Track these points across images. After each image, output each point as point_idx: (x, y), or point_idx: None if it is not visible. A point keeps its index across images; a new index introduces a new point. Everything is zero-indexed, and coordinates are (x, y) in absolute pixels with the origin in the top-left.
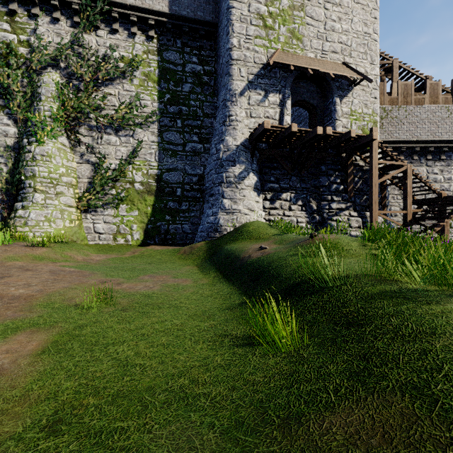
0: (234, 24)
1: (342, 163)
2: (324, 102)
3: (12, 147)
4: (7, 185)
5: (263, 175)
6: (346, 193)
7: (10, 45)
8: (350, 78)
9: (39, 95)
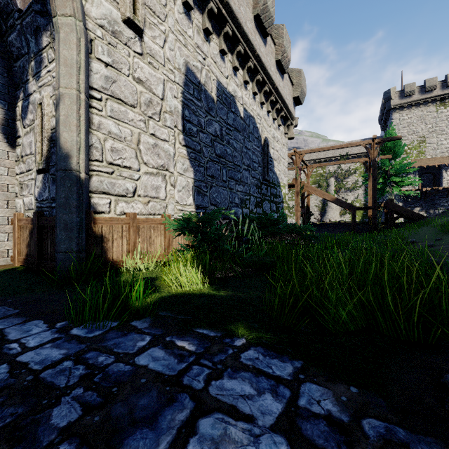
0: None
1: (446, 195)
2: (439, 170)
3: (321, 200)
4: (321, 210)
5: (406, 202)
6: (448, 206)
7: (322, 174)
8: (446, 165)
9: (329, 186)
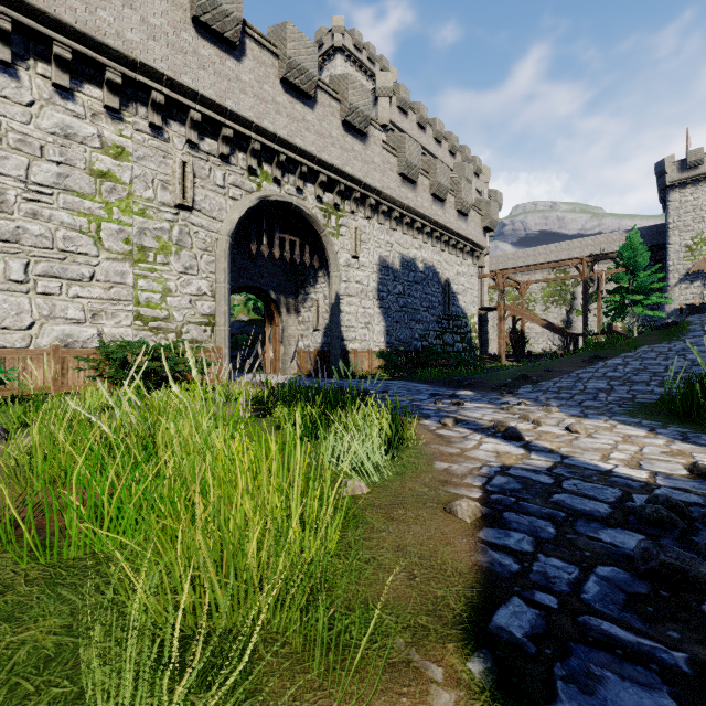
0: (670, 255)
1: None
2: None
3: (564, 319)
4: None
5: None
6: None
7: (564, 282)
8: None
9: (575, 298)
